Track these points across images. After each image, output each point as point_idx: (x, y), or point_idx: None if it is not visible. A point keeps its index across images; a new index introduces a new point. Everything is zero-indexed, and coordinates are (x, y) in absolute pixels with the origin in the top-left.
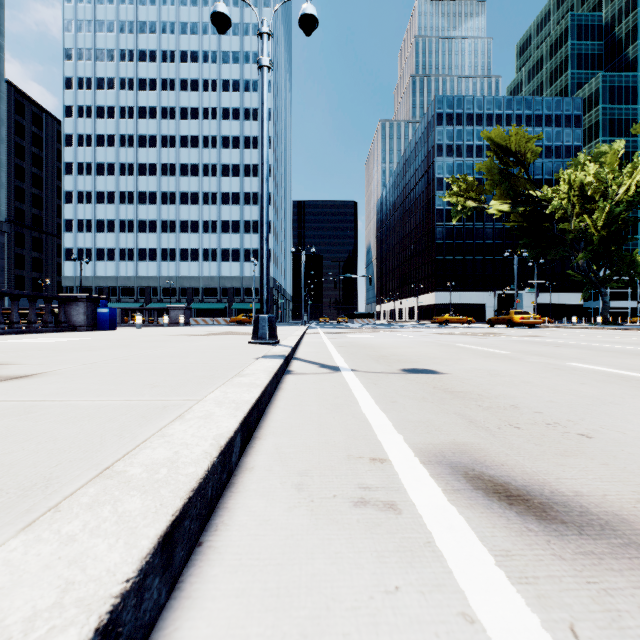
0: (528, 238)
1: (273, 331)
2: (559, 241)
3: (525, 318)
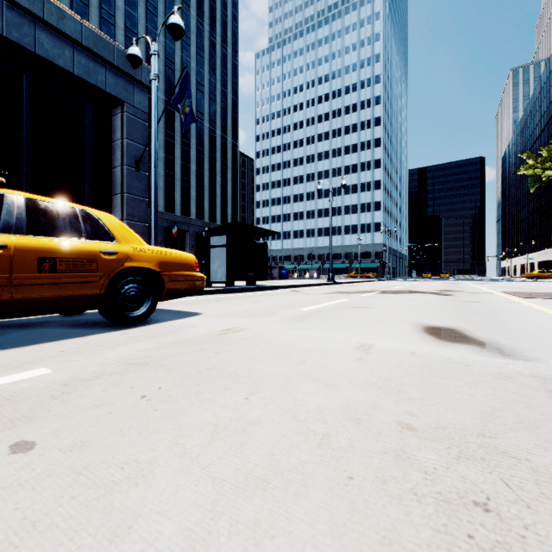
0: None
1: (333, 278)
2: None
3: None
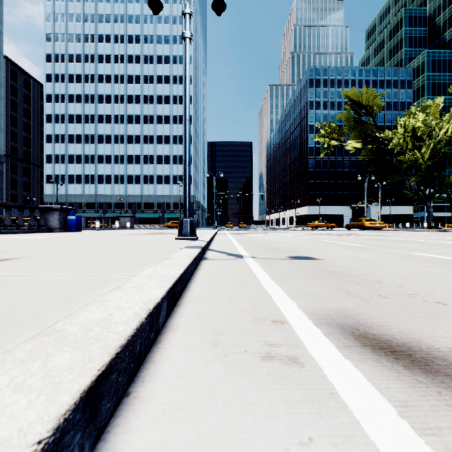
0: (374, 167)
1: (193, 230)
2: (397, 169)
3: (373, 223)
